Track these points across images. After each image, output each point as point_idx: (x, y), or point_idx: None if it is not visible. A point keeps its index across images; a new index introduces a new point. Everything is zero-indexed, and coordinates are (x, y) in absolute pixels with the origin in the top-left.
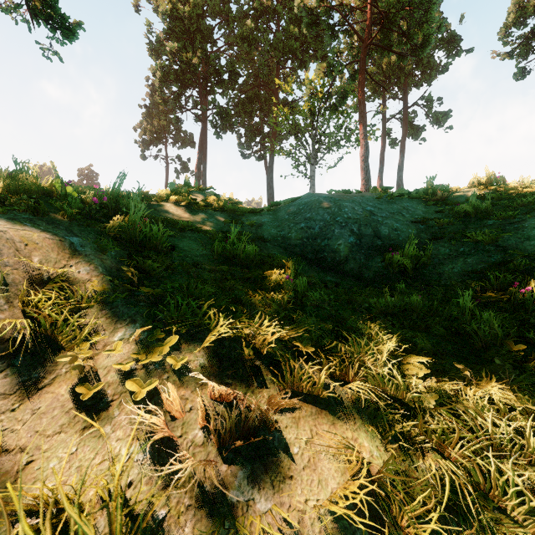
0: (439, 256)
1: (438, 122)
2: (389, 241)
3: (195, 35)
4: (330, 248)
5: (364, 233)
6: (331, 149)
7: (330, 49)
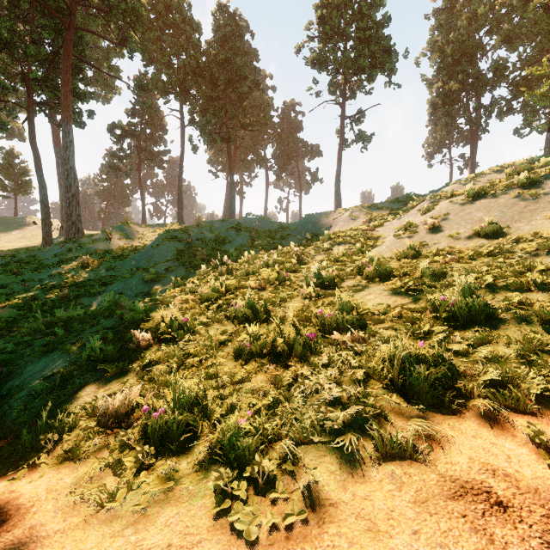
0: None
1: None
2: None
3: (460, 60)
4: None
5: None
6: None
7: None
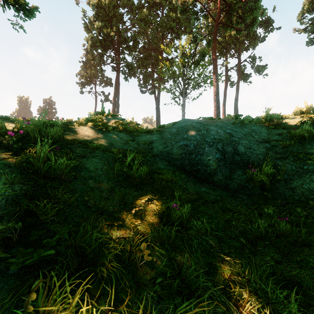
0: (287, 172)
1: (259, 71)
2: (246, 157)
3: (112, 18)
4: (202, 162)
5: (226, 150)
6: (195, 87)
7: (195, 26)
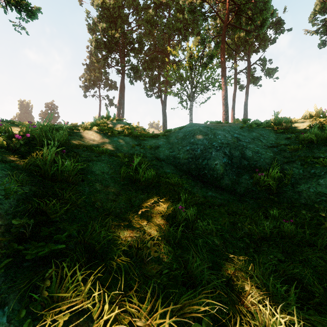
0: (294, 176)
1: (269, 74)
2: (253, 161)
3: (117, 19)
4: (209, 167)
5: (233, 155)
6: (203, 91)
7: (203, 28)
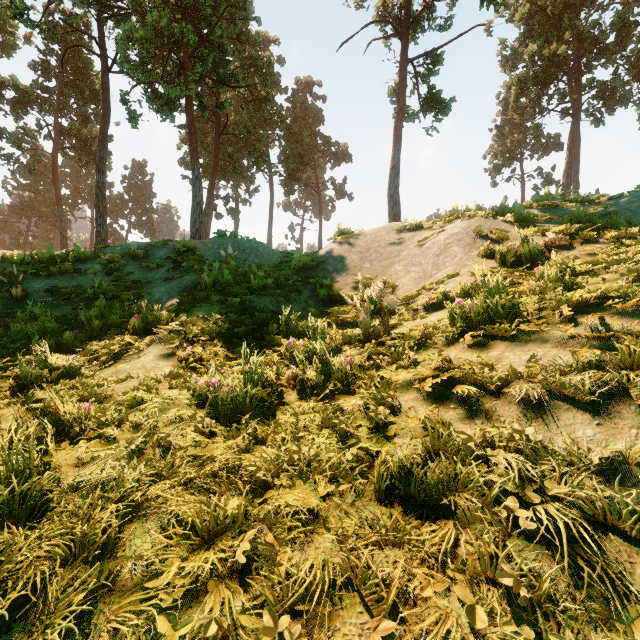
0: None
1: None
2: None
3: (560, 16)
4: None
5: None
6: None
7: None
